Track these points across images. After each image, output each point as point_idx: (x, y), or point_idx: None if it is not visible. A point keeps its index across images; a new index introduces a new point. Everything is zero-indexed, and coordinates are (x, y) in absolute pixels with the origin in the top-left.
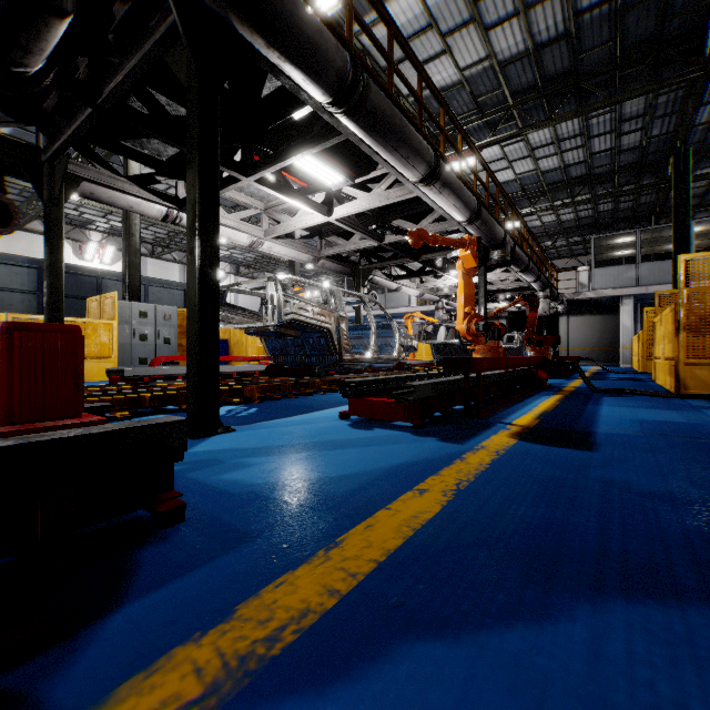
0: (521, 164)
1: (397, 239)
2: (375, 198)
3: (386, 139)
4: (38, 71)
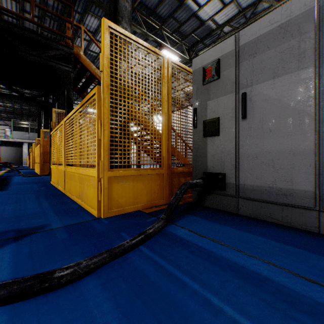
0: None
1: None
2: None
3: None
4: None
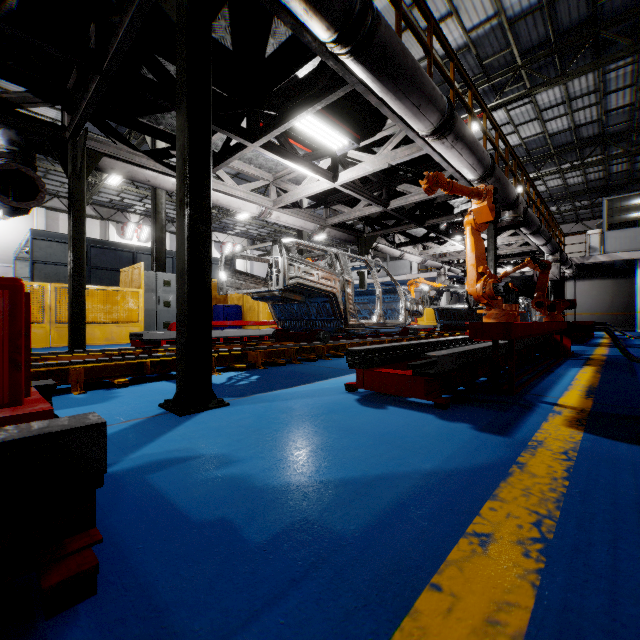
0: (528, 128)
1: (402, 203)
2: (381, 159)
3: (396, 83)
4: None
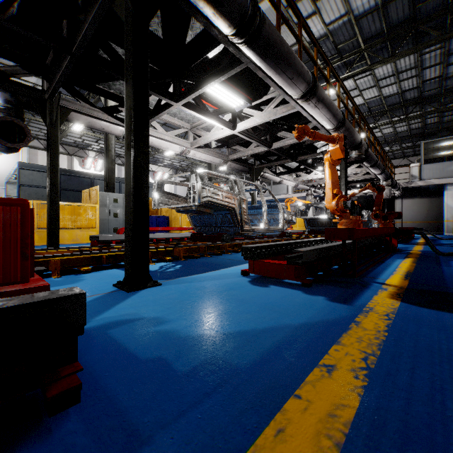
0: (369, 92)
1: (281, 145)
2: (266, 114)
3: (276, 63)
4: (3, 2)
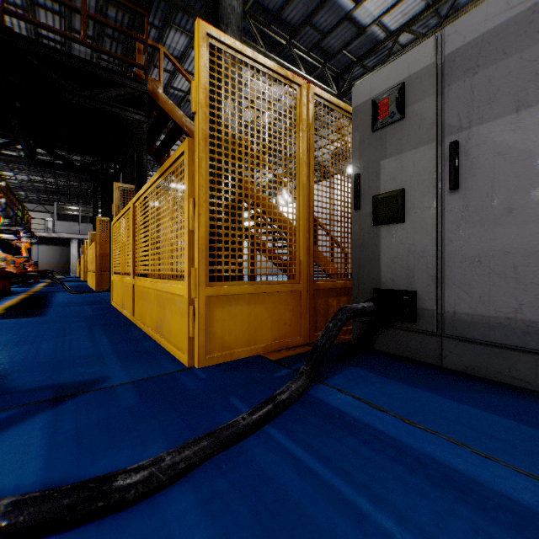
0: (10, 153)
1: None
2: None
3: None
4: None
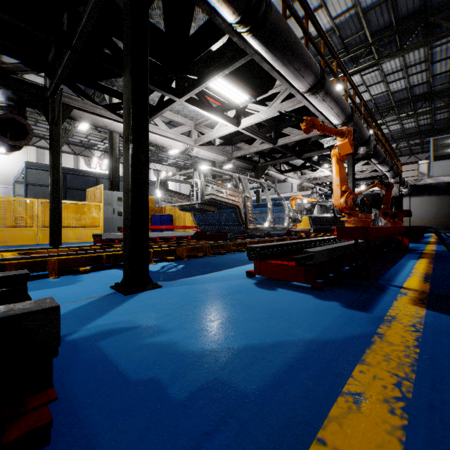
0: (376, 88)
1: (287, 141)
2: (271, 110)
3: (283, 53)
4: None
